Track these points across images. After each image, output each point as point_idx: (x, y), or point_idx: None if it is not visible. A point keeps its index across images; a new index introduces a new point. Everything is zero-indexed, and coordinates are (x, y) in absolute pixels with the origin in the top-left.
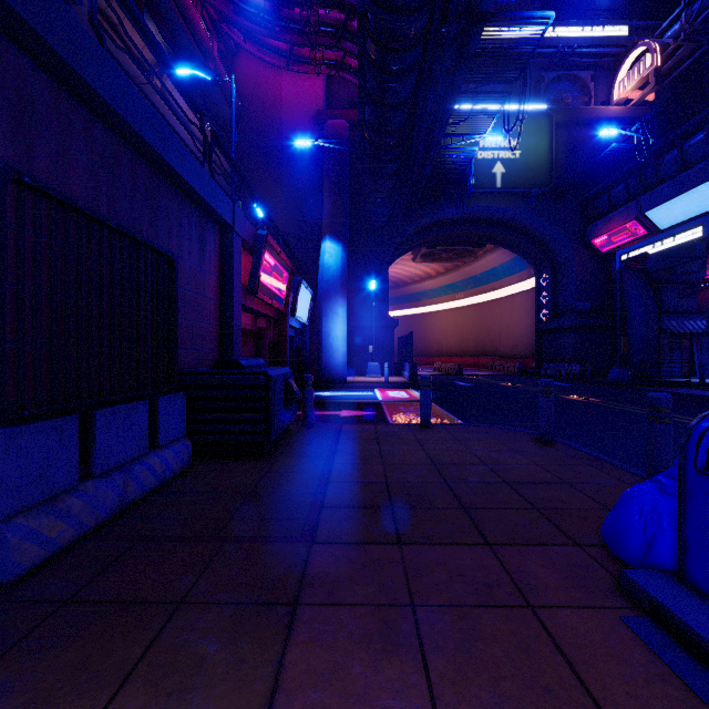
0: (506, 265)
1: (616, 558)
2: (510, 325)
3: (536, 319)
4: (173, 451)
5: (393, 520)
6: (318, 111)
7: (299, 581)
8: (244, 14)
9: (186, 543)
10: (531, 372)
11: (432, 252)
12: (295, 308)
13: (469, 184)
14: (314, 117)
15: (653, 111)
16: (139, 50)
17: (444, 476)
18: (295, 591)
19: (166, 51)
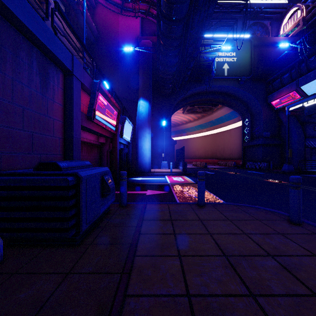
0: (227, 115)
1: None
2: (228, 144)
3: (242, 141)
4: None
5: None
6: (137, 37)
7: None
8: None
9: None
10: (240, 166)
11: (192, 108)
12: (122, 132)
13: (212, 72)
14: (134, 40)
15: (309, 32)
16: None
17: (244, 281)
18: None
19: None
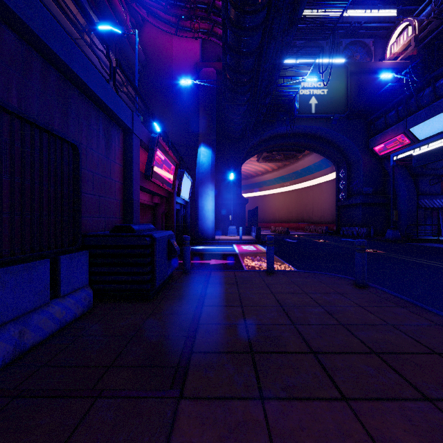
0: (317, 164)
1: None
2: (319, 202)
3: (337, 199)
4: (74, 298)
5: (254, 367)
6: (196, 63)
7: None
8: None
9: (61, 399)
10: (333, 233)
11: (270, 155)
12: (180, 190)
13: (294, 110)
14: (193, 67)
15: (416, 61)
16: None
17: (291, 318)
18: None
19: (95, 20)
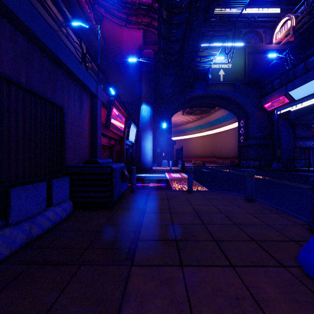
0: (224, 116)
1: (308, 277)
2: (226, 143)
3: (238, 141)
4: (61, 207)
5: (177, 248)
6: (139, 46)
7: (122, 295)
8: (105, 1)
9: (59, 266)
10: (236, 165)
11: (191, 110)
12: (128, 135)
13: (208, 79)
14: (137, 49)
15: (293, 45)
16: (44, 0)
17: (202, 220)
18: (118, 304)
19: (69, 17)
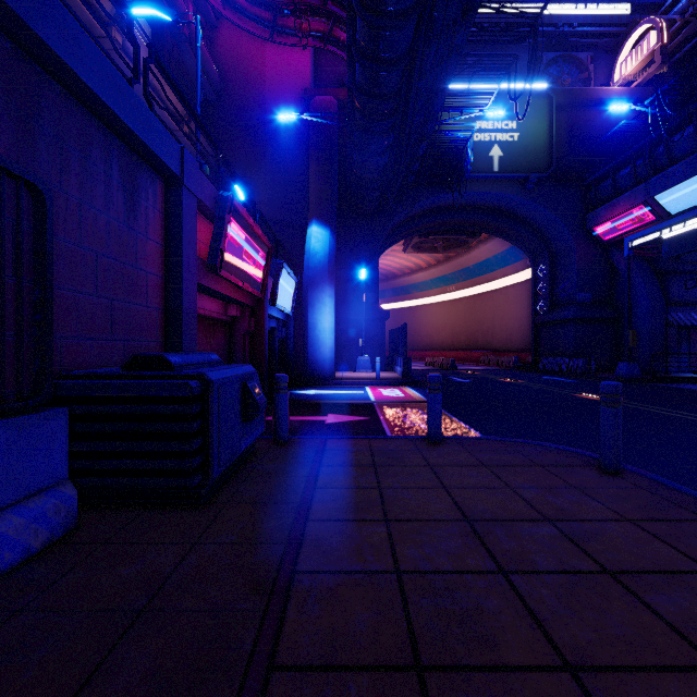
0: (501, 256)
1: None
2: (503, 318)
3: (533, 312)
4: (26, 514)
5: None
6: (305, 89)
7: None
8: None
9: None
10: (528, 367)
11: (424, 241)
12: (275, 295)
13: (466, 165)
14: (300, 96)
15: (670, 81)
16: None
17: (494, 555)
18: None
19: None
